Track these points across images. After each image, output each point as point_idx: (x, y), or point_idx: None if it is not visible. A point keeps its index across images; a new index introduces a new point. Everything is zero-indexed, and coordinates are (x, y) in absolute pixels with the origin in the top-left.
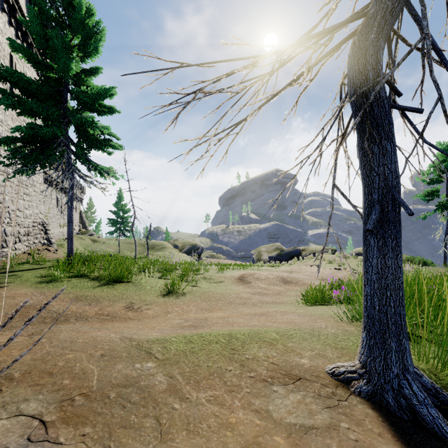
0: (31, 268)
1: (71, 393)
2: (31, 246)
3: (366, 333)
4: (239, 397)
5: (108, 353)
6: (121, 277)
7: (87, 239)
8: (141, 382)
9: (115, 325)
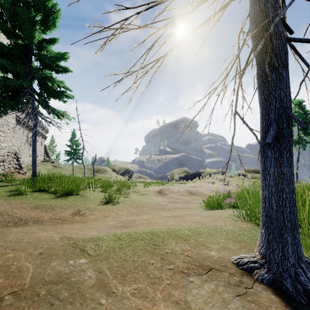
0: (3, 185)
1: (1, 293)
2: (5, 169)
3: (265, 229)
4: (160, 289)
5: (46, 251)
6: (72, 191)
7: (49, 165)
8: (72, 278)
9: (63, 226)
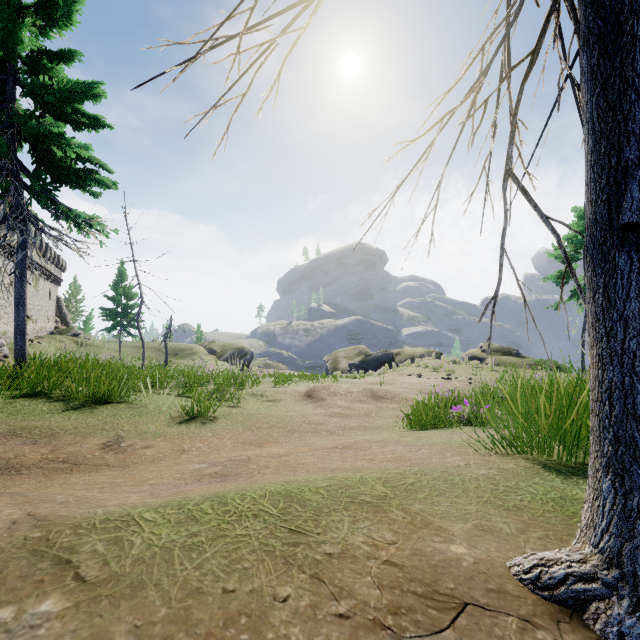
0: None
1: None
2: None
3: (613, 480)
4: None
5: None
6: (108, 395)
7: (67, 342)
8: None
9: (69, 479)
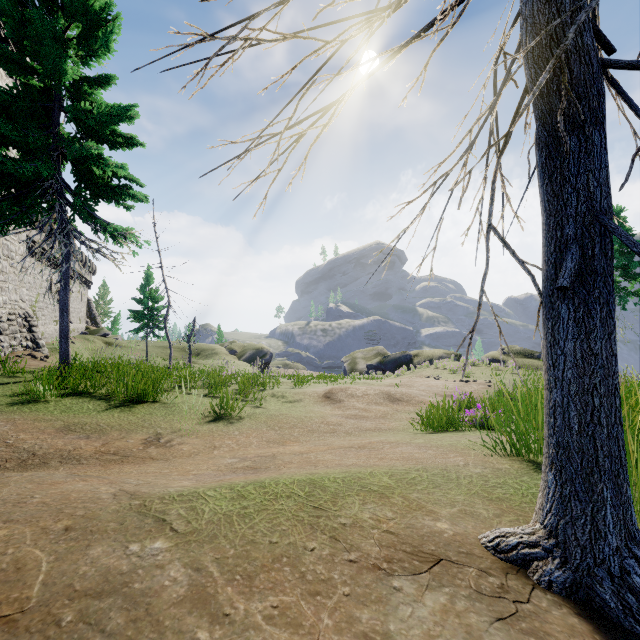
0: None
1: None
2: (5, 350)
3: (554, 474)
4: (329, 607)
5: (81, 524)
6: (144, 395)
7: (98, 342)
8: (135, 584)
9: (124, 469)
